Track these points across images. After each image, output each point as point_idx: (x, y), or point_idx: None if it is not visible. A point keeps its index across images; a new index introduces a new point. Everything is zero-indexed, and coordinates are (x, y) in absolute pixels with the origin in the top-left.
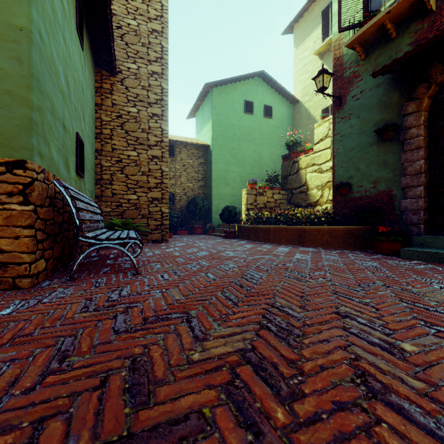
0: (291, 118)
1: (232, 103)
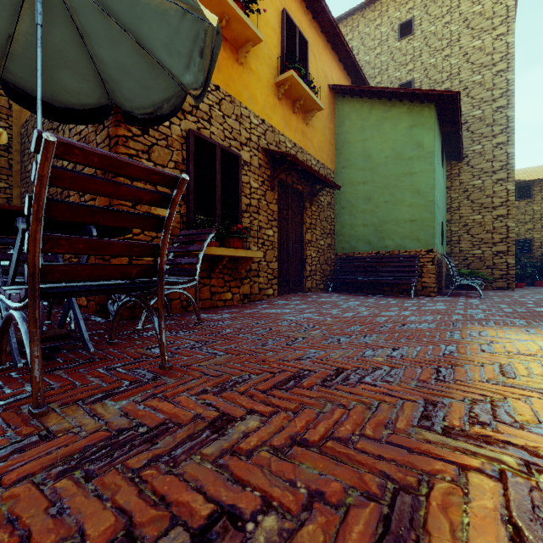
0: None
1: None
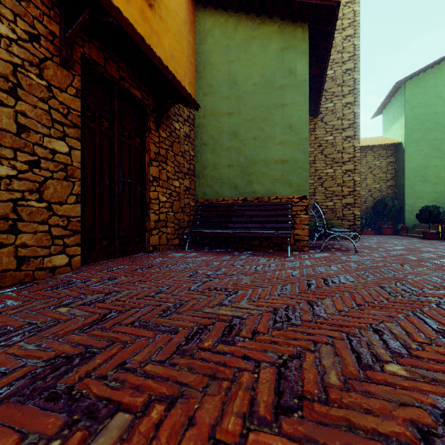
0: None
1: (433, 89)
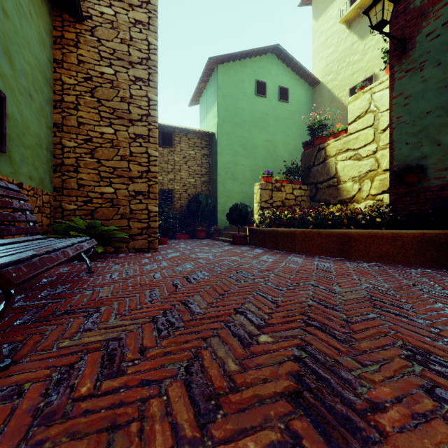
0: (310, 102)
1: (241, 83)
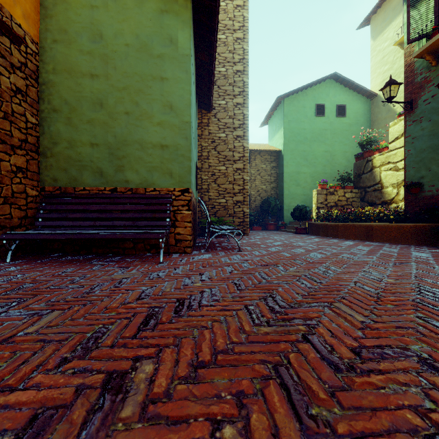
0: (368, 113)
1: (302, 109)
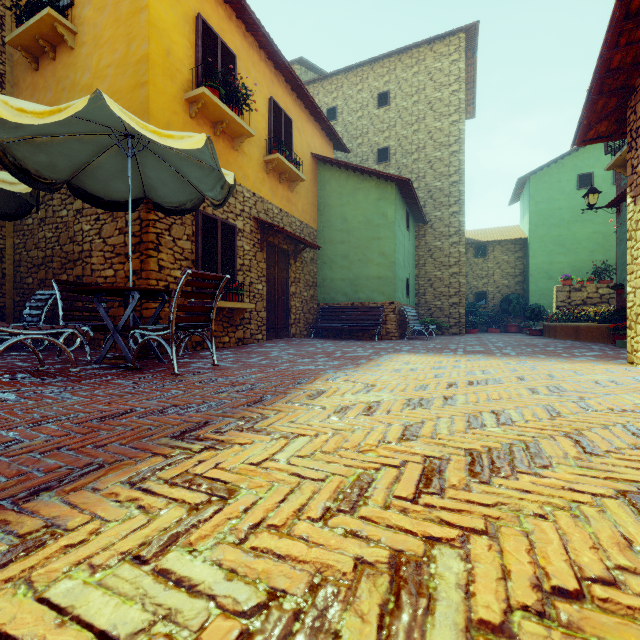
0: None
1: (557, 185)
